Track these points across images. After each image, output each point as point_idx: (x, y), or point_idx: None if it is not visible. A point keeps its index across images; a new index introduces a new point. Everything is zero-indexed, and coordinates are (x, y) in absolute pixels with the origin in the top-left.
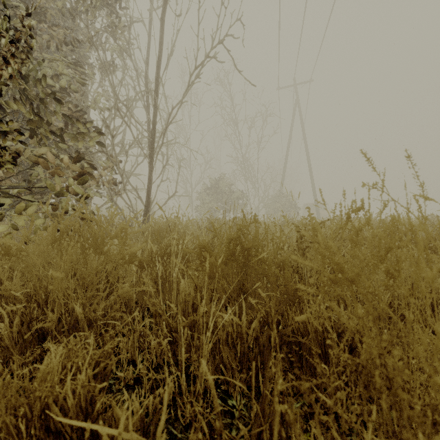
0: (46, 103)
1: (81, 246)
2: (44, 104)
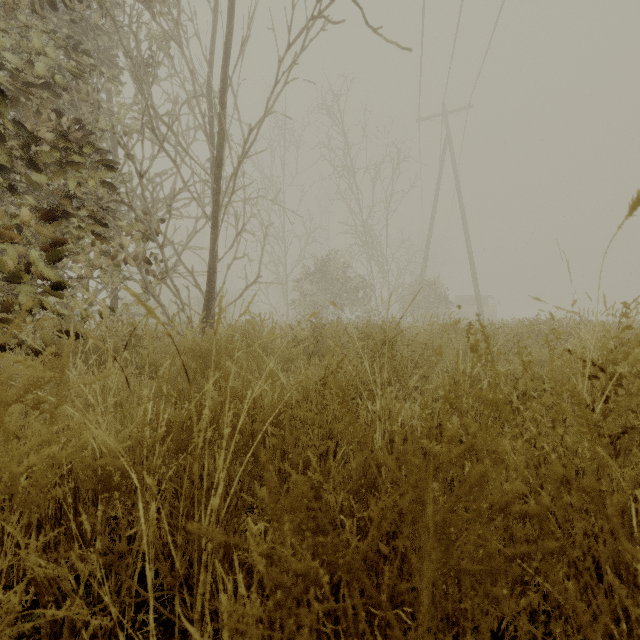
0: None
1: None
2: None
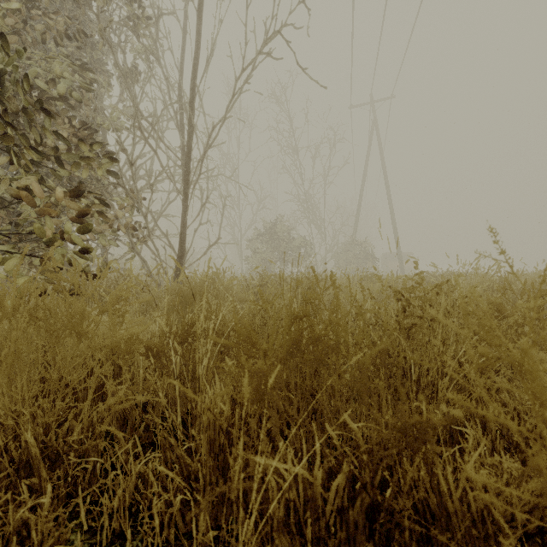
0: (32, 113)
1: (46, 326)
2: (29, 115)
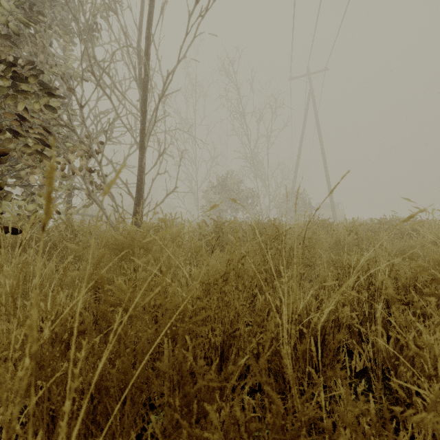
0: None
1: None
2: None
